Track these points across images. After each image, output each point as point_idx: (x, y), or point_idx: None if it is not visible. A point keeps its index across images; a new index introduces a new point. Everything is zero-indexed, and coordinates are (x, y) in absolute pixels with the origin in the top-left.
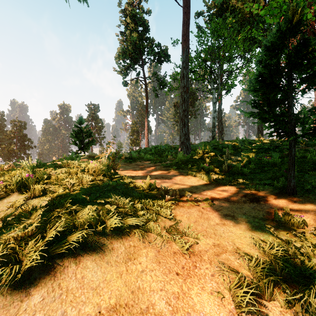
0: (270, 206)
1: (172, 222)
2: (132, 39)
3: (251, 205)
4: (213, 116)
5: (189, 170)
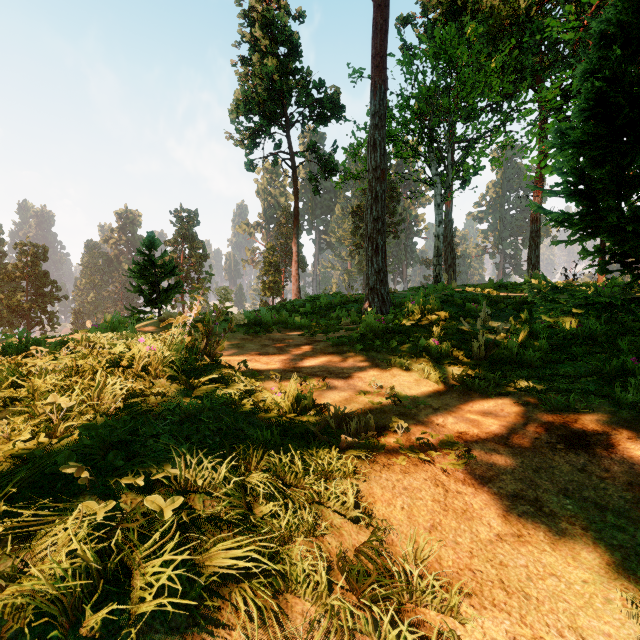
0: (627, 463)
1: (362, 532)
2: (265, 71)
3: (572, 458)
4: (436, 234)
5: (393, 354)
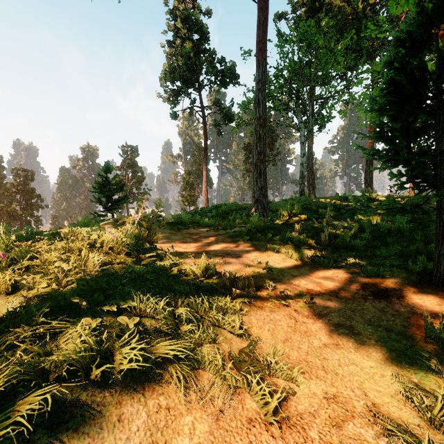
0: (410, 306)
1: (244, 342)
2: (184, 51)
3: (376, 304)
4: (301, 162)
5: (269, 242)
